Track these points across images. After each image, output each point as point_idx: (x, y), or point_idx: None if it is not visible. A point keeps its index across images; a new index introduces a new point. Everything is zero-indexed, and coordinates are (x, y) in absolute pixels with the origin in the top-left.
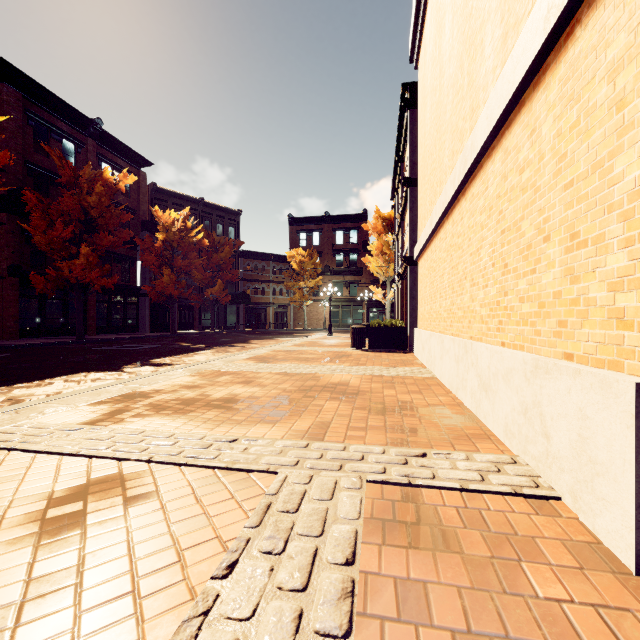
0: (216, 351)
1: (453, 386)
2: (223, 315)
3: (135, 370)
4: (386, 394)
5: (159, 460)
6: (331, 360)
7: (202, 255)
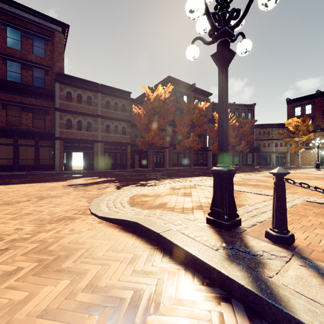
0: (244, 173)
1: None
2: (245, 158)
3: None
4: None
5: (240, 191)
6: (311, 179)
7: (234, 130)
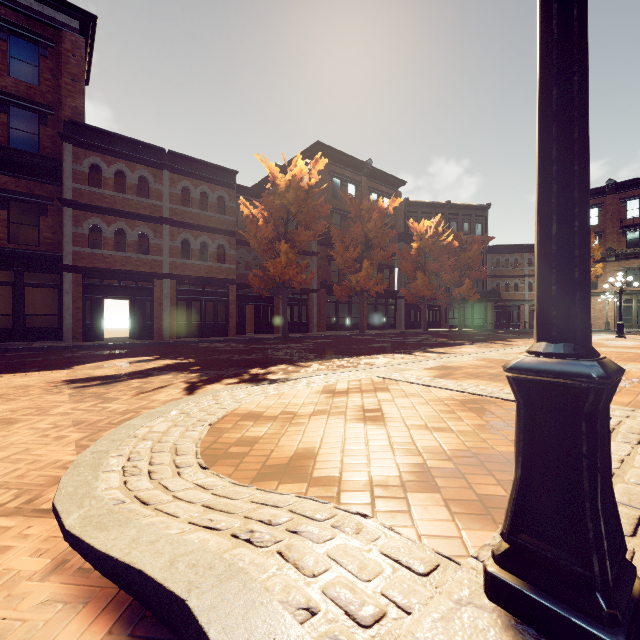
0: (479, 346)
1: None
2: (469, 314)
3: (423, 355)
4: None
5: (506, 398)
6: (633, 360)
7: (449, 256)
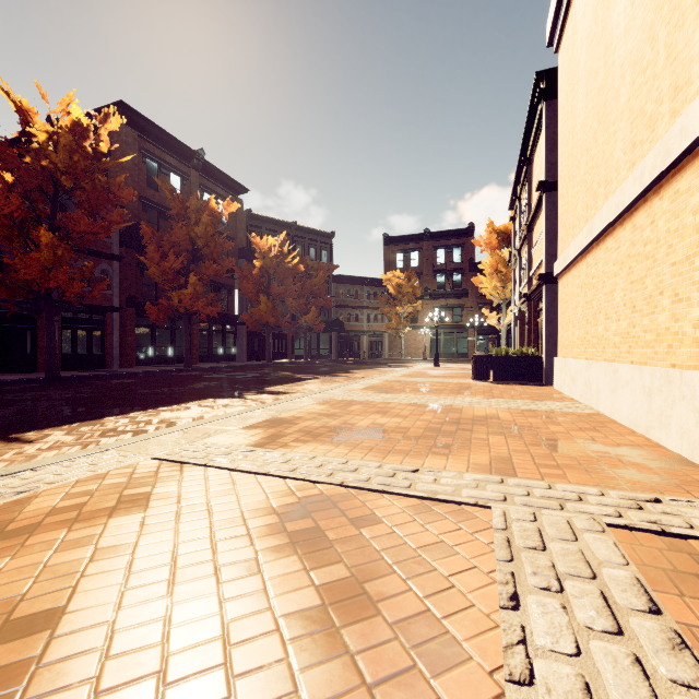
0: (323, 380)
1: (639, 424)
2: (315, 344)
3: (256, 397)
4: (553, 430)
5: (352, 485)
6: (457, 392)
7: (295, 281)
